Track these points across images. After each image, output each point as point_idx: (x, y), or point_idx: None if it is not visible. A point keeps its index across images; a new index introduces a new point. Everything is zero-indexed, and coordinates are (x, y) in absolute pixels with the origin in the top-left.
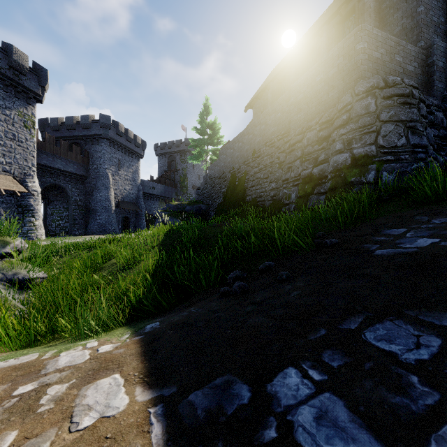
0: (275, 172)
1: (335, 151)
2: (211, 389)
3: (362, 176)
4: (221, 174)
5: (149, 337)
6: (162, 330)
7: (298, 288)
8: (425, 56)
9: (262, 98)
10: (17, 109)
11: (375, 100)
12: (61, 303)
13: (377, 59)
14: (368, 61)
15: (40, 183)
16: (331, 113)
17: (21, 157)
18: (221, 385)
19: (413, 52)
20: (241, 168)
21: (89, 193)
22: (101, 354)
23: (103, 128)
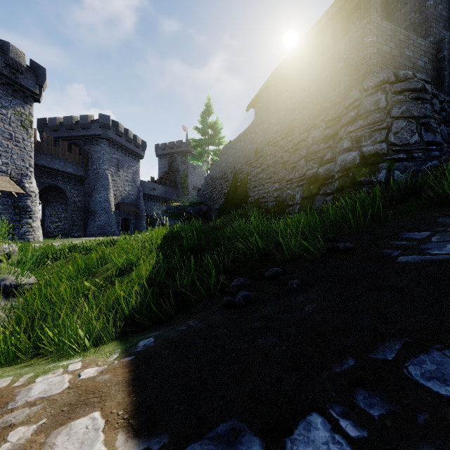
0: (278, 172)
1: (343, 149)
2: (213, 441)
3: (373, 175)
4: (223, 174)
5: (140, 359)
6: (156, 350)
7: (312, 300)
8: (436, 50)
9: (264, 97)
10: (13, 108)
11: (385, 95)
12: (47, 313)
13: (386, 53)
14: (377, 55)
15: (38, 184)
16: (338, 110)
17: (18, 157)
18: (225, 435)
19: (423, 47)
20: (243, 168)
21: (88, 194)
22: (83, 381)
23: (102, 128)
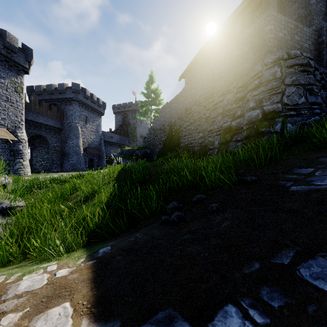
0: (202, 124)
1: (249, 108)
2: (154, 325)
3: (271, 127)
4: (162, 126)
5: (100, 262)
6: (112, 255)
7: (227, 219)
8: (317, 36)
9: (192, 70)
10: (9, 78)
11: (280, 68)
12: (33, 228)
13: (281, 37)
14: (274, 39)
15: (27, 133)
16: (245, 79)
17: (12, 114)
18: (162, 320)
19: (308, 33)
20: (176, 122)
21: (63, 141)
22: (57, 279)
23: (74, 93)
